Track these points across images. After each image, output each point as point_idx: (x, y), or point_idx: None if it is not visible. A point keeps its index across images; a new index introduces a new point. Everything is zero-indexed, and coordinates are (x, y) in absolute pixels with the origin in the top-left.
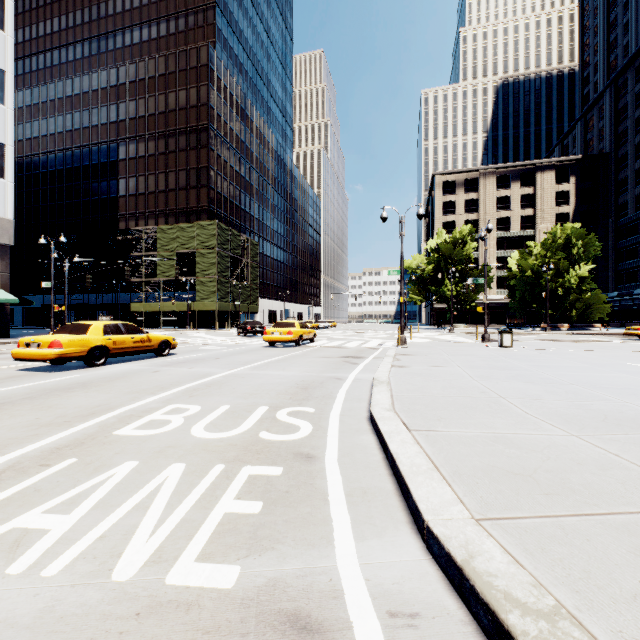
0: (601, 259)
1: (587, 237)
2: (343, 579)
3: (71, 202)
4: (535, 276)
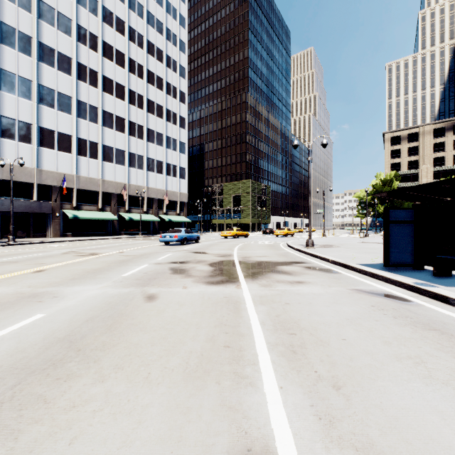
0: None
1: None
2: (280, 244)
3: None
4: None
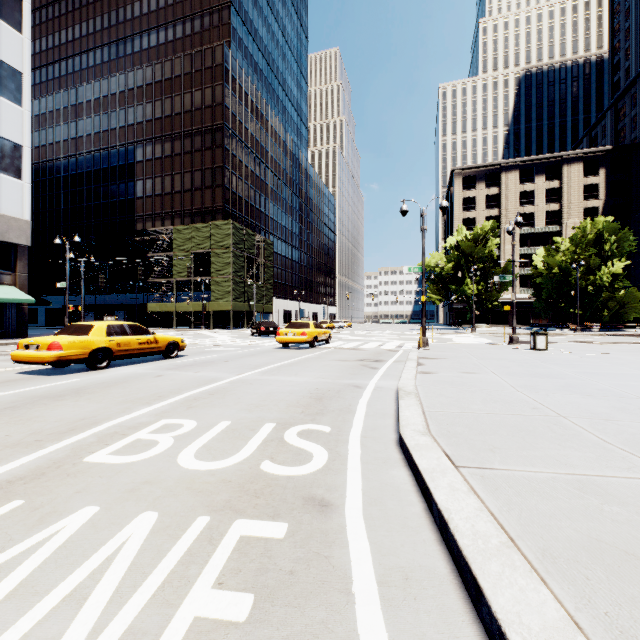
0: (634, 255)
1: (621, 232)
2: None
3: (91, 204)
4: (563, 274)
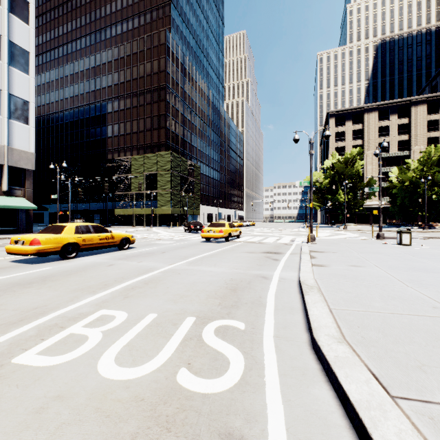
0: None
1: None
2: None
3: (78, 142)
4: (413, 186)
